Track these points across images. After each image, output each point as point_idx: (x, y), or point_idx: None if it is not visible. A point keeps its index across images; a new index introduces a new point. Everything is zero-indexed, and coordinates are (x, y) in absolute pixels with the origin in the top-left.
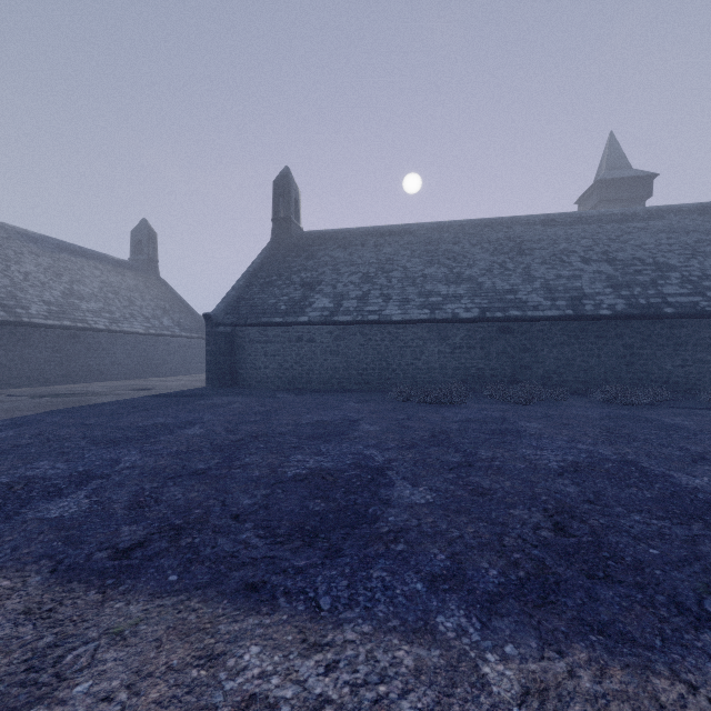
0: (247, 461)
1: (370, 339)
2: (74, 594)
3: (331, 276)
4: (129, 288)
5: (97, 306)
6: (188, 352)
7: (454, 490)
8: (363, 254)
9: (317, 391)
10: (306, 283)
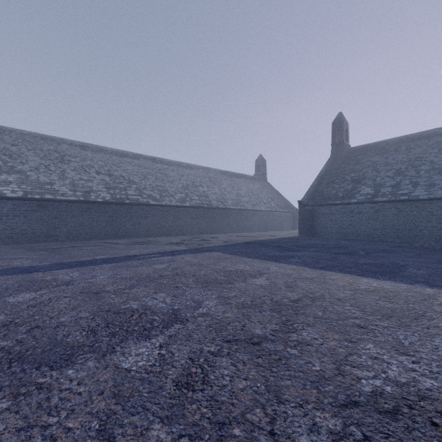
0: (342, 258)
1: (401, 211)
2: (317, 270)
3: (372, 173)
4: (256, 189)
5: (247, 199)
6: (282, 219)
7: (438, 273)
8: (396, 157)
9: (363, 241)
10: (354, 180)
